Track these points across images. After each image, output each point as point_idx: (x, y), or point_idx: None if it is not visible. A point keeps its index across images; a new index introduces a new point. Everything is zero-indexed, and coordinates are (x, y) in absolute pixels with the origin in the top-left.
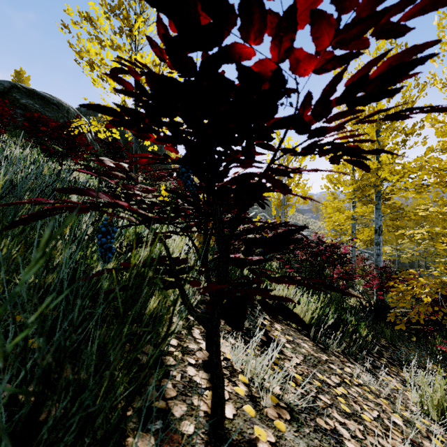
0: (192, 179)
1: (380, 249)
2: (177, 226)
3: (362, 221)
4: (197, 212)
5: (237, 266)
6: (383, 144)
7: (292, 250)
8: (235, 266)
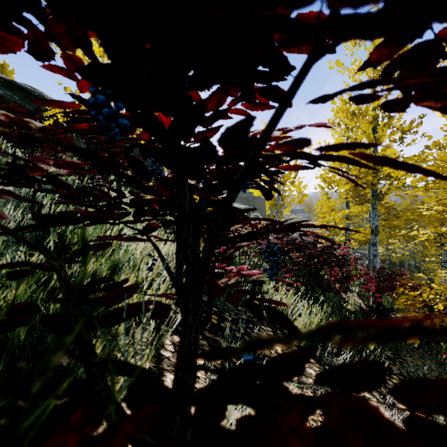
0: (121, 122)
1: (377, 250)
2: (131, 227)
3: (353, 221)
4: (154, 202)
5: (218, 358)
6: (380, 141)
7: (289, 252)
8: (211, 360)
